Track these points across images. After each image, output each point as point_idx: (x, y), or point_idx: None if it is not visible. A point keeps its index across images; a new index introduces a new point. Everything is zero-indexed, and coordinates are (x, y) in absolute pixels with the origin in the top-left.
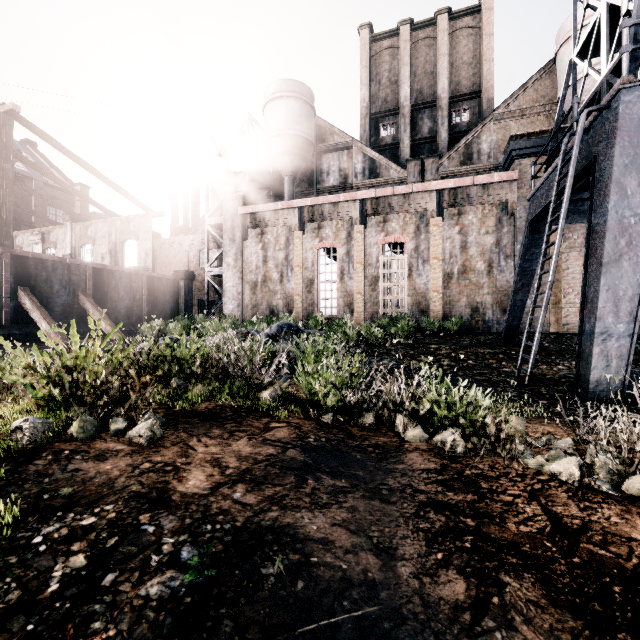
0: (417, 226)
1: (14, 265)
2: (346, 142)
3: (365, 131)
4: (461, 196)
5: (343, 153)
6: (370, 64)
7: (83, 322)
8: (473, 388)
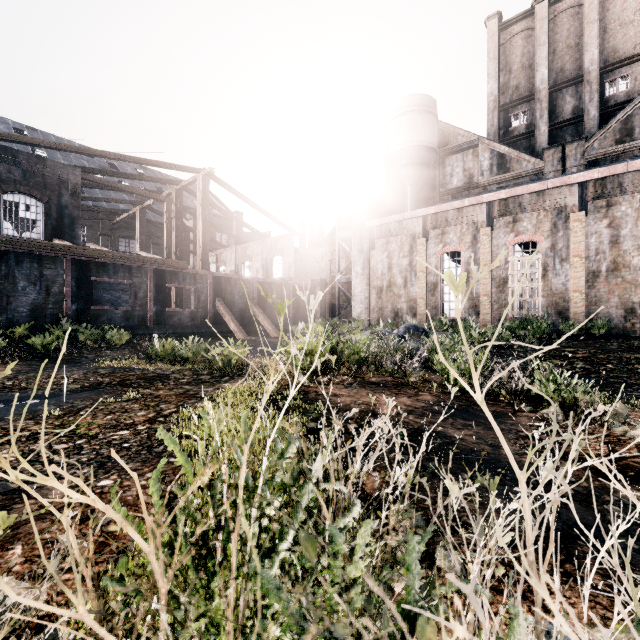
0: (553, 223)
1: (214, 283)
2: (471, 141)
3: (493, 125)
4: (611, 186)
5: (468, 153)
6: (498, 54)
7: (252, 323)
8: (575, 377)
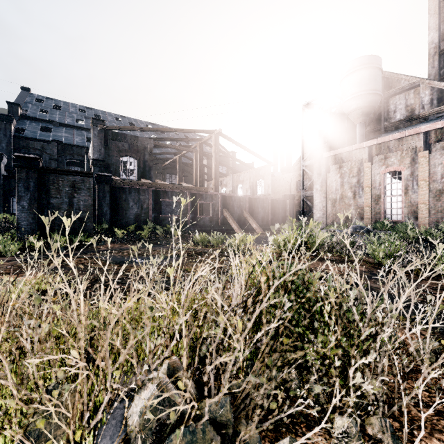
0: None
1: (222, 200)
2: (412, 83)
3: (433, 67)
4: None
5: (409, 92)
6: (439, 9)
7: (244, 224)
8: None
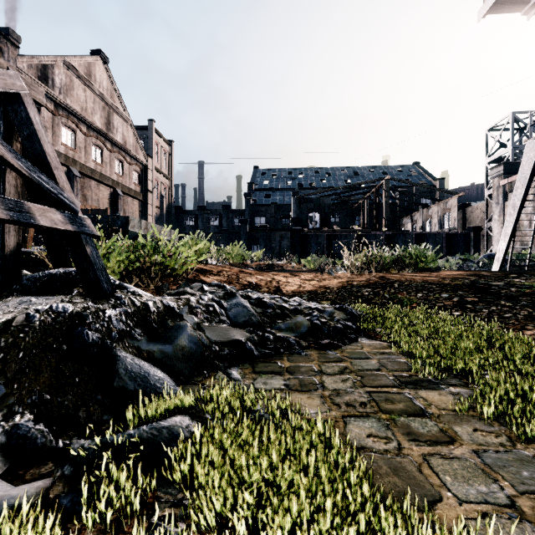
0: None
1: (386, 238)
2: None
3: None
4: None
5: None
6: None
7: None
8: None
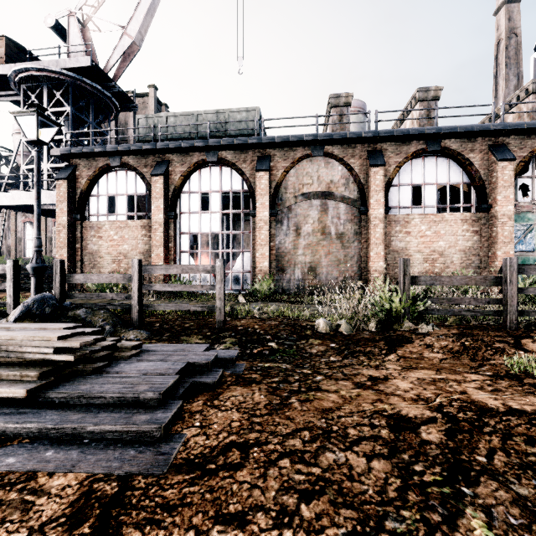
0: None
1: None
2: None
3: None
4: None
5: None
6: None
7: None
8: None
